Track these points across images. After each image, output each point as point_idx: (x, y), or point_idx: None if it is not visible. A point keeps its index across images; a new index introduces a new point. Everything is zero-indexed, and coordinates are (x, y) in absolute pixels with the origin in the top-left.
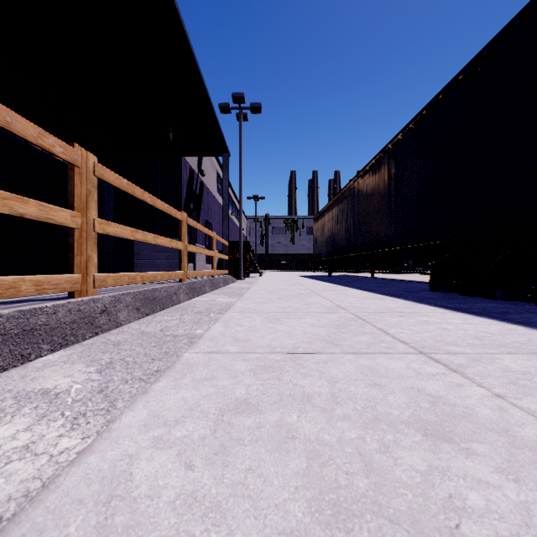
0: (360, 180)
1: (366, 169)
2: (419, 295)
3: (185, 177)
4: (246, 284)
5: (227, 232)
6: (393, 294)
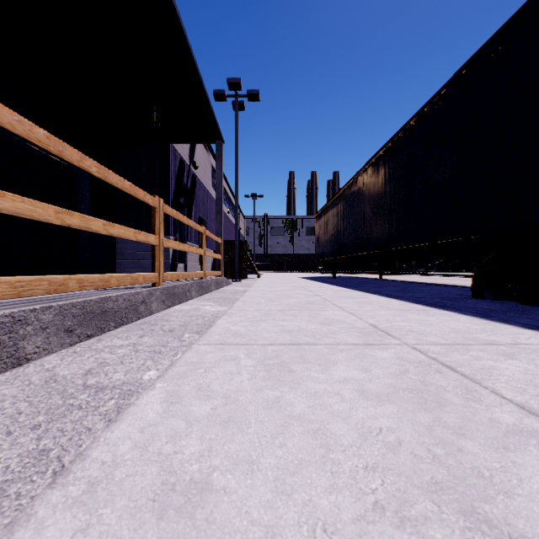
0: (372, 168)
1: (380, 154)
2: (469, 305)
3: (173, 167)
4: (242, 286)
5: (221, 229)
6: (432, 302)
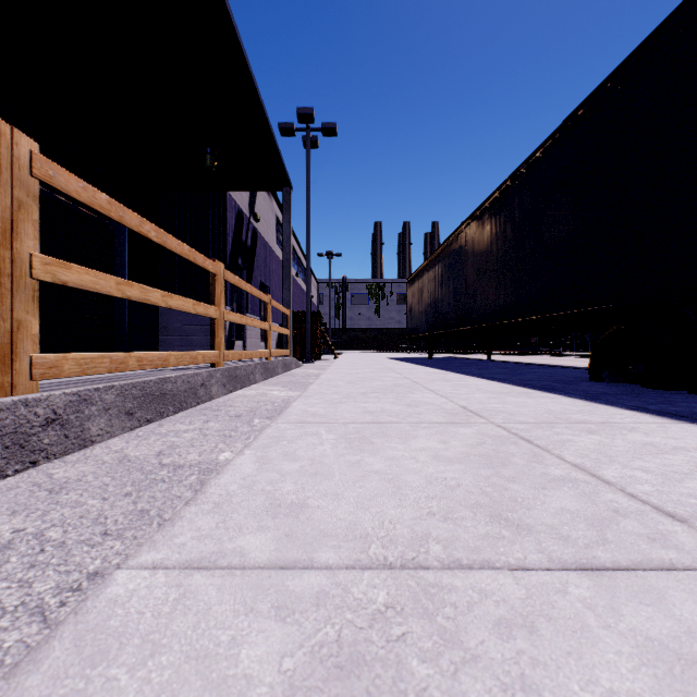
0: (476, 223)
1: (485, 206)
2: (581, 388)
3: (230, 221)
4: (315, 369)
5: (289, 297)
6: (539, 385)
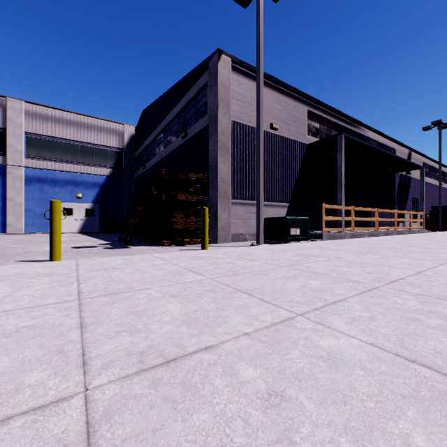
0: None
1: None
2: None
3: (397, 182)
4: None
5: (422, 208)
6: None
